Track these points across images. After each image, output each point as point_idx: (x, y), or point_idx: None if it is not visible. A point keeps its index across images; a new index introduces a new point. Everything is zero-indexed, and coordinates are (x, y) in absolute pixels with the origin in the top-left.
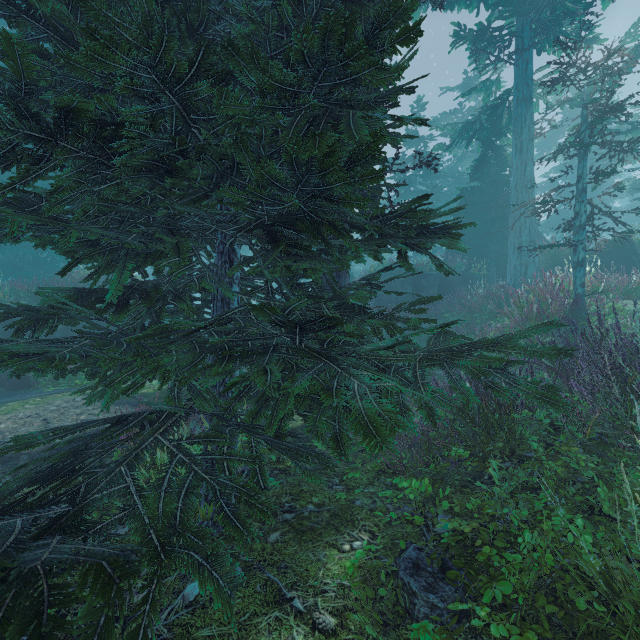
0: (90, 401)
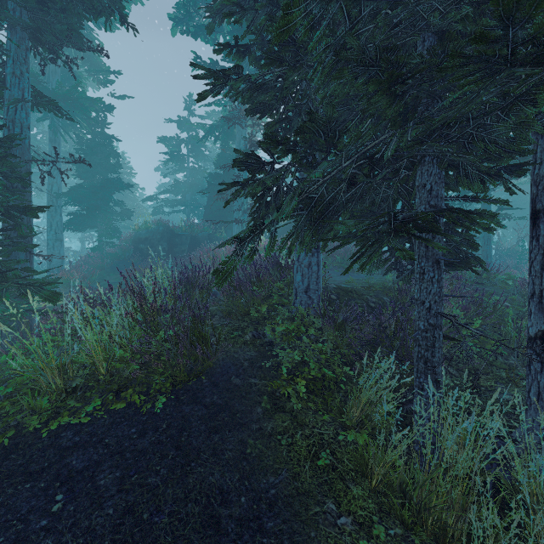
0: None
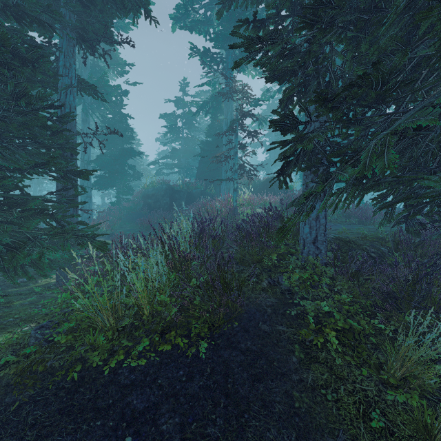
0: None
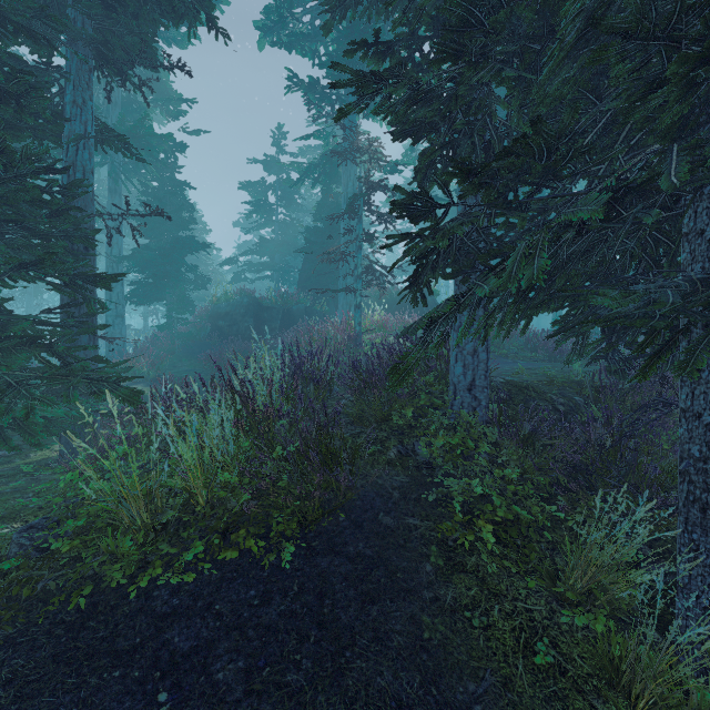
0: None
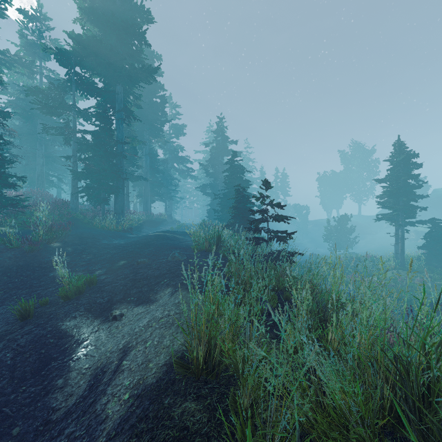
0: None
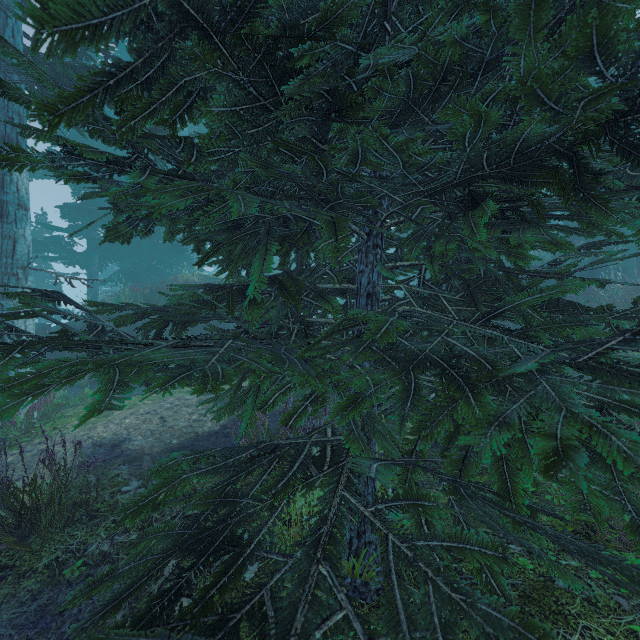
0: (219, 416)
